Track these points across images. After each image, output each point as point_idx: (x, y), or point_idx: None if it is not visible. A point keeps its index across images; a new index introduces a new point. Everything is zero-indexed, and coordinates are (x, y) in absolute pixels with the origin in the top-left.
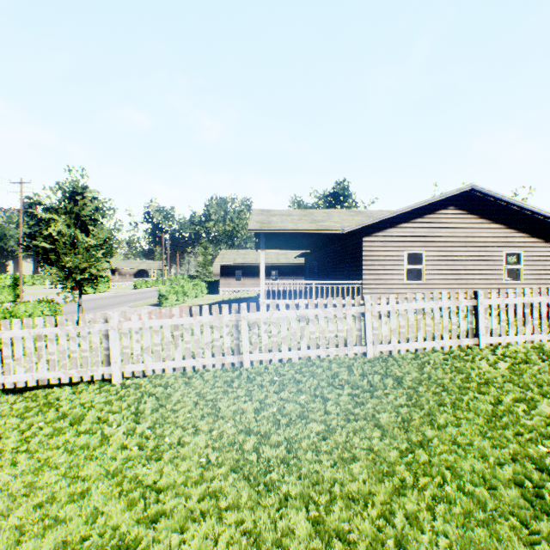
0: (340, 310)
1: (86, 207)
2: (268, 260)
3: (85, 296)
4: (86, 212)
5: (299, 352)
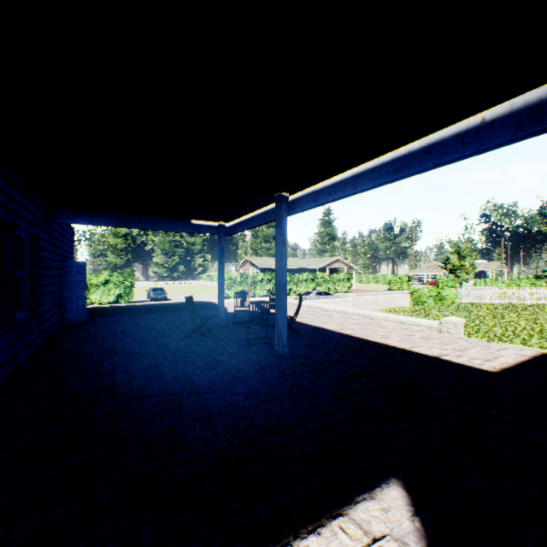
0: None
1: (464, 251)
2: None
3: None
4: (464, 253)
5: (546, 302)
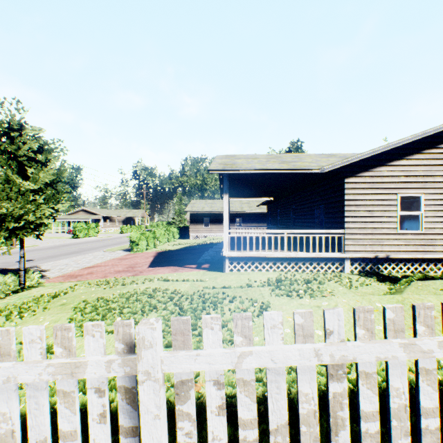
0: None
1: (23, 145)
2: (233, 209)
3: (75, 240)
4: (23, 151)
5: None
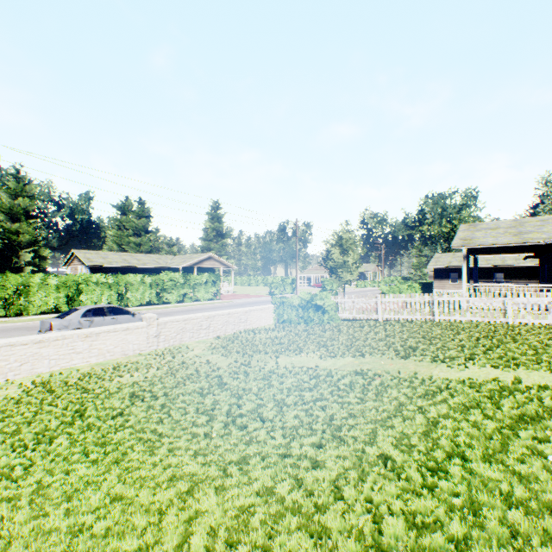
0: (490, 299)
1: (347, 242)
2: (489, 262)
3: None
4: (347, 245)
5: (465, 318)
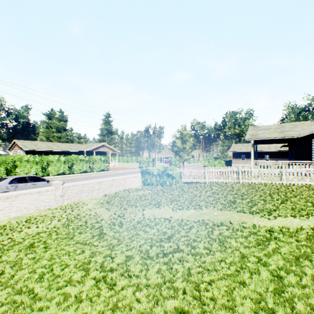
0: (272, 169)
1: (186, 136)
2: (262, 149)
3: None
4: (185, 138)
5: (257, 181)
